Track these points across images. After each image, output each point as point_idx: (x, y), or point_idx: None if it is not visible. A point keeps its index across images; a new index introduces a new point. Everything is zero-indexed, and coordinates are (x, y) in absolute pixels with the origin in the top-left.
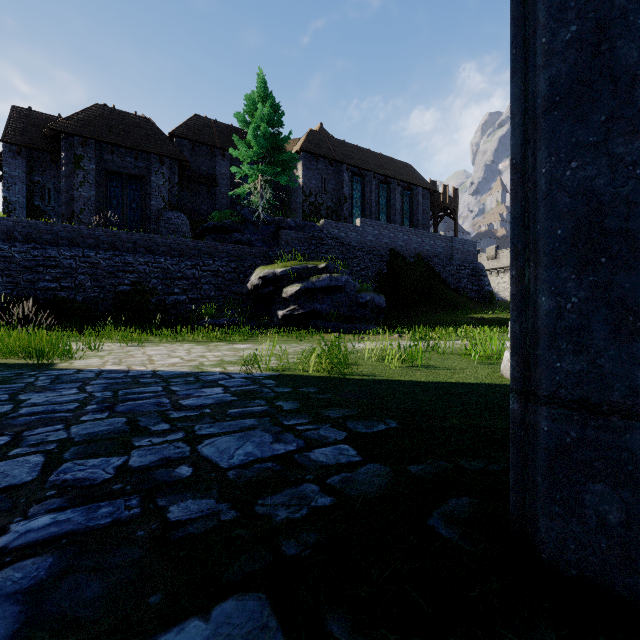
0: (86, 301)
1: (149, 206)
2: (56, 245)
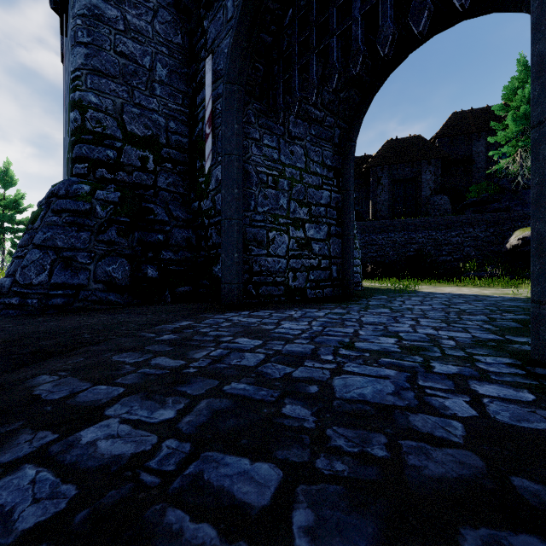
0: (390, 262)
1: (420, 196)
2: (374, 233)
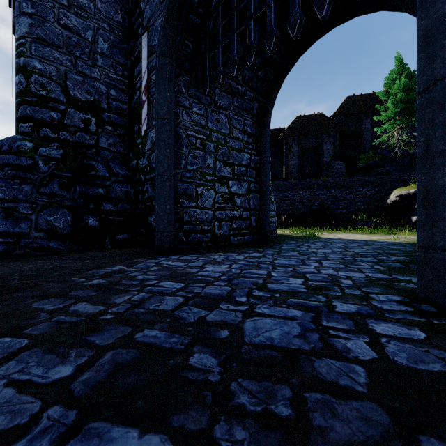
0: (299, 214)
1: (322, 161)
2: (287, 190)
